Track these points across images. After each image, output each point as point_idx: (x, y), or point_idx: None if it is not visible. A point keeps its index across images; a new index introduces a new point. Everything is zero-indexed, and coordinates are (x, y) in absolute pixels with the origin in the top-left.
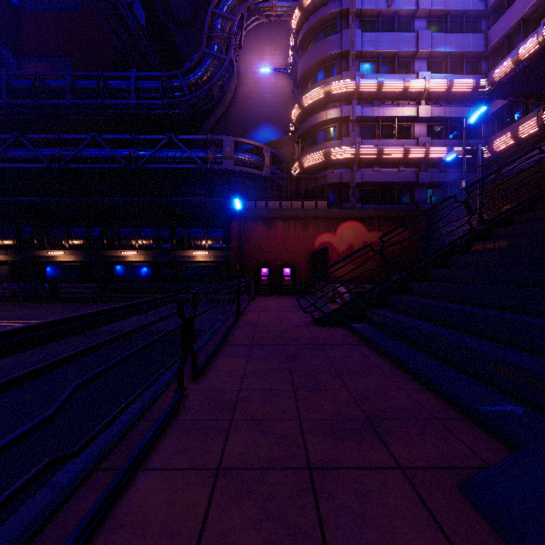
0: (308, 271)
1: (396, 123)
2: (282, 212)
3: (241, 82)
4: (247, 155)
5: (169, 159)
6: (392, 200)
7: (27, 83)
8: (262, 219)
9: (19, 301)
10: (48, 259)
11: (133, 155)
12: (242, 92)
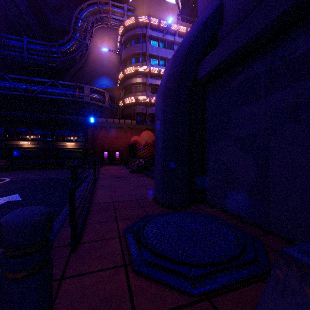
0: (127, 153)
1: None
2: (114, 125)
3: (91, 52)
4: (96, 95)
5: (52, 93)
6: None
7: None
8: (104, 127)
9: None
10: None
11: (29, 88)
12: (91, 57)
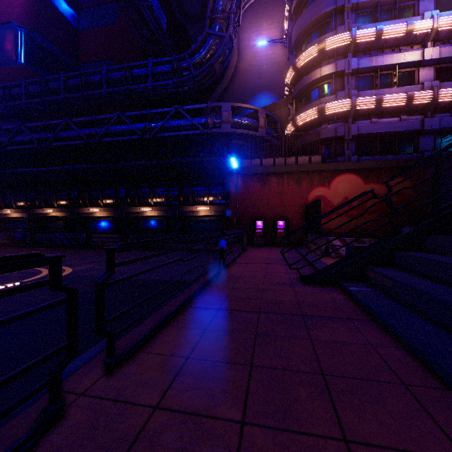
0: (302, 224)
1: (397, 70)
2: (276, 168)
3: (241, 58)
4: (243, 118)
5: (176, 128)
6: (393, 150)
7: (77, 81)
8: (257, 176)
9: (64, 248)
10: (89, 215)
11: (147, 127)
12: (242, 67)
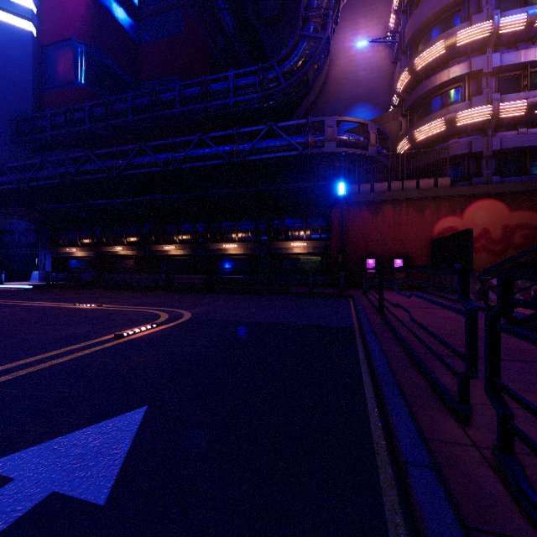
0: (425, 262)
1: None
2: (391, 195)
3: (333, 64)
4: (349, 135)
5: (269, 149)
6: None
7: (146, 100)
8: (367, 204)
9: (143, 290)
10: (163, 253)
11: (234, 149)
12: (333, 74)
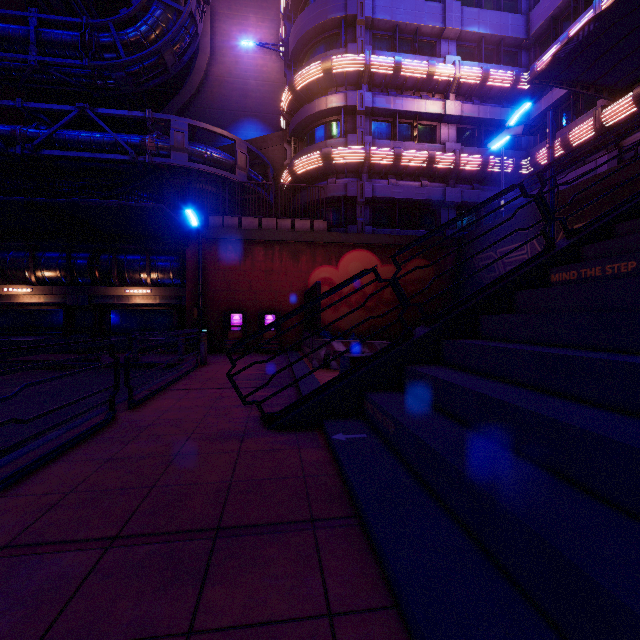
0: (300, 318)
1: (418, 120)
2: (262, 234)
3: (215, 59)
4: (211, 149)
5: (82, 144)
6: (414, 224)
7: None
8: (234, 243)
9: None
10: None
11: (17, 133)
12: (217, 73)
